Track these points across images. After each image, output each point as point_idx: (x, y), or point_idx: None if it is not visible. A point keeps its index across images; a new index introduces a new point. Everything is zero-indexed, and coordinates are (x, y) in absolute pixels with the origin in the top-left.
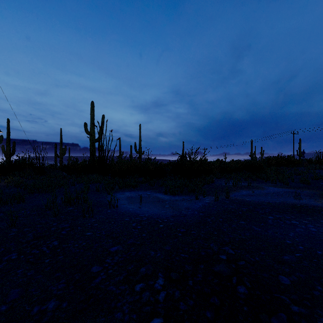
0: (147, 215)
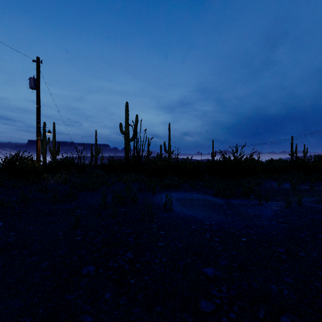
0: (213, 222)
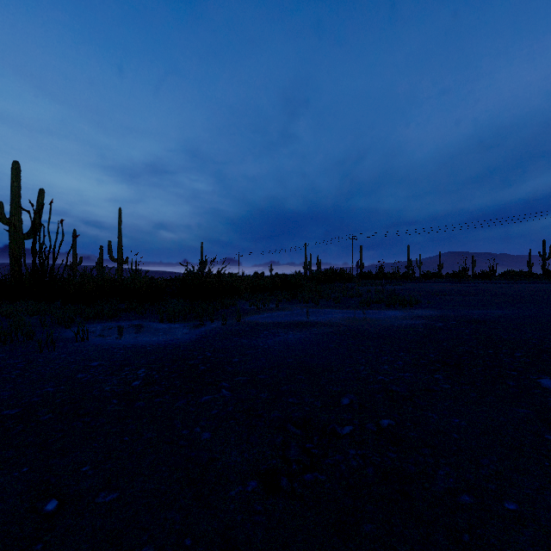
0: (132, 343)
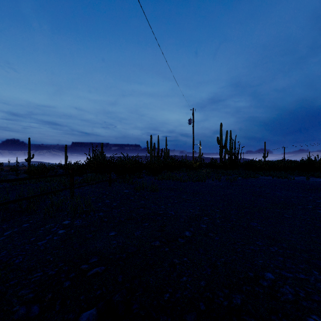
0: None
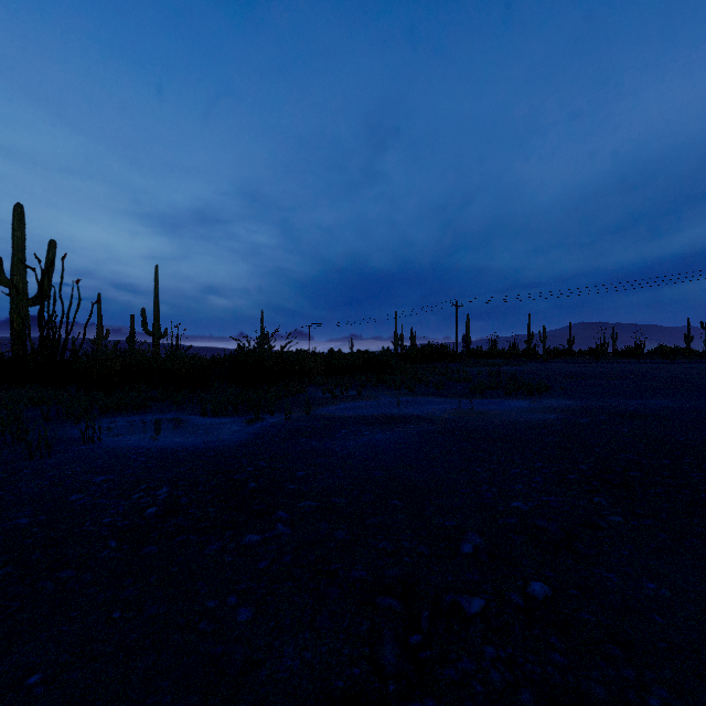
0: (159, 445)
